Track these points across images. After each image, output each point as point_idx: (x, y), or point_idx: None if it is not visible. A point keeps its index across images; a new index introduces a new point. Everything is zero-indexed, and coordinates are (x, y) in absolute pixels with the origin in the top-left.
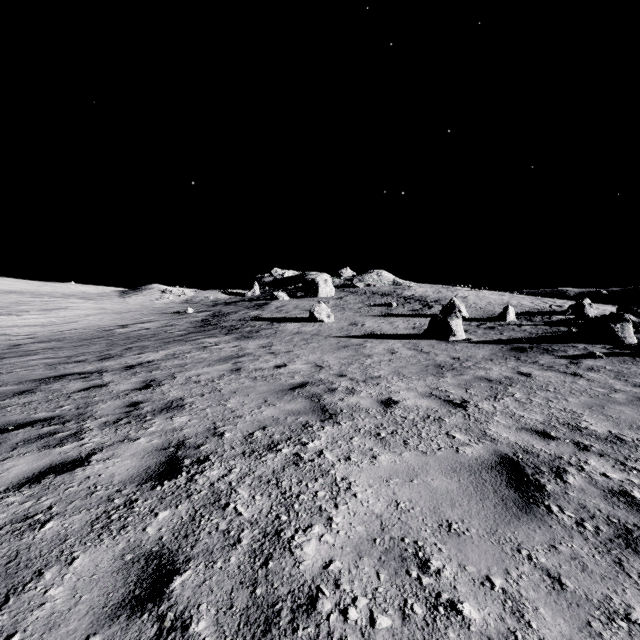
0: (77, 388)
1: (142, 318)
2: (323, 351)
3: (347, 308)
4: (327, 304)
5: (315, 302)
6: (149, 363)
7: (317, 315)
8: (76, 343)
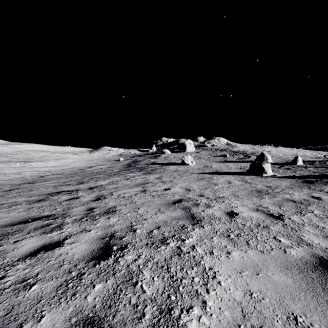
0: (65, 199)
1: (99, 163)
2: (190, 181)
3: (202, 157)
4: (191, 155)
5: (184, 154)
6: (100, 186)
7: (186, 161)
8: (68, 175)
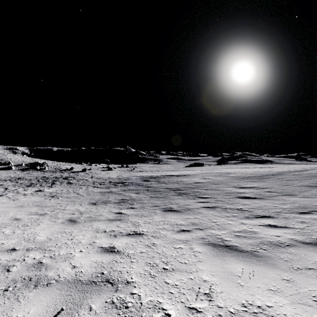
0: None
1: None
2: None
3: None
4: None
5: None
6: None
7: None
8: None
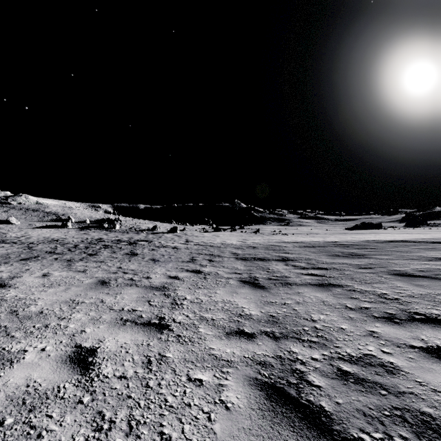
0: None
1: None
2: (31, 231)
3: (18, 218)
4: (2, 215)
5: None
6: None
7: (12, 221)
8: None
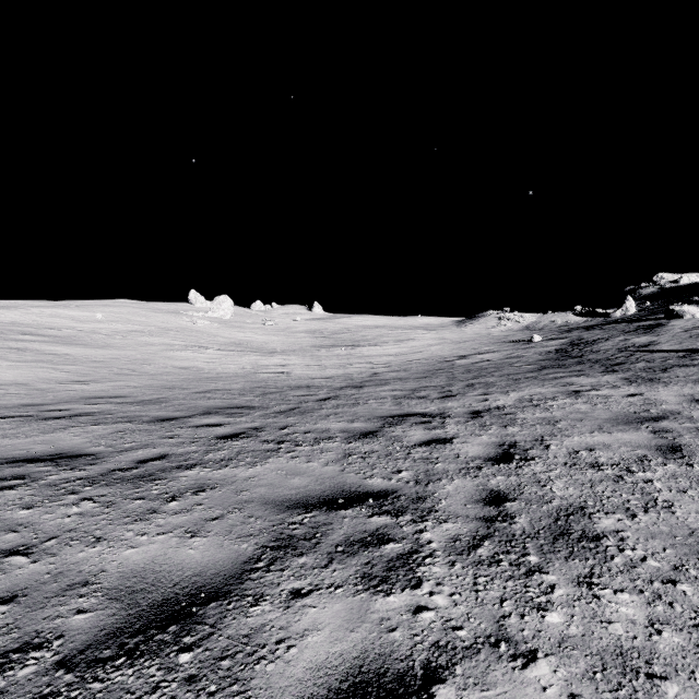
0: (417, 439)
1: (480, 348)
2: None
3: None
4: None
5: None
6: (499, 410)
7: None
8: (420, 374)
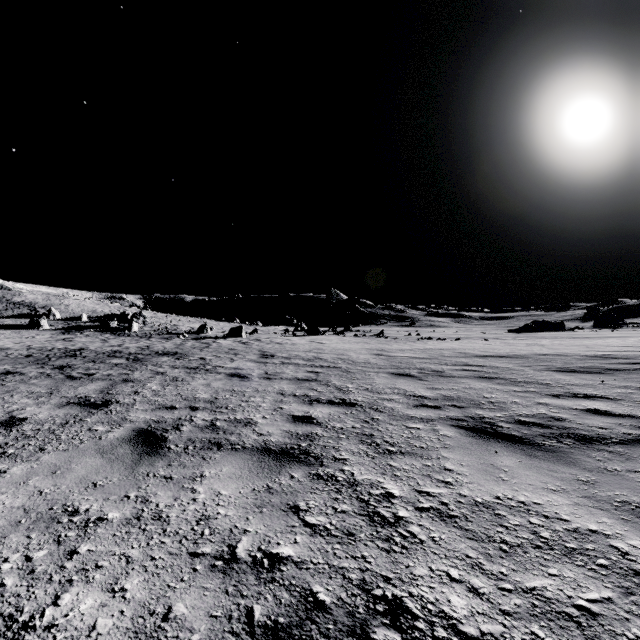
0: None
1: None
2: None
3: None
4: None
5: None
6: None
7: None
8: None
